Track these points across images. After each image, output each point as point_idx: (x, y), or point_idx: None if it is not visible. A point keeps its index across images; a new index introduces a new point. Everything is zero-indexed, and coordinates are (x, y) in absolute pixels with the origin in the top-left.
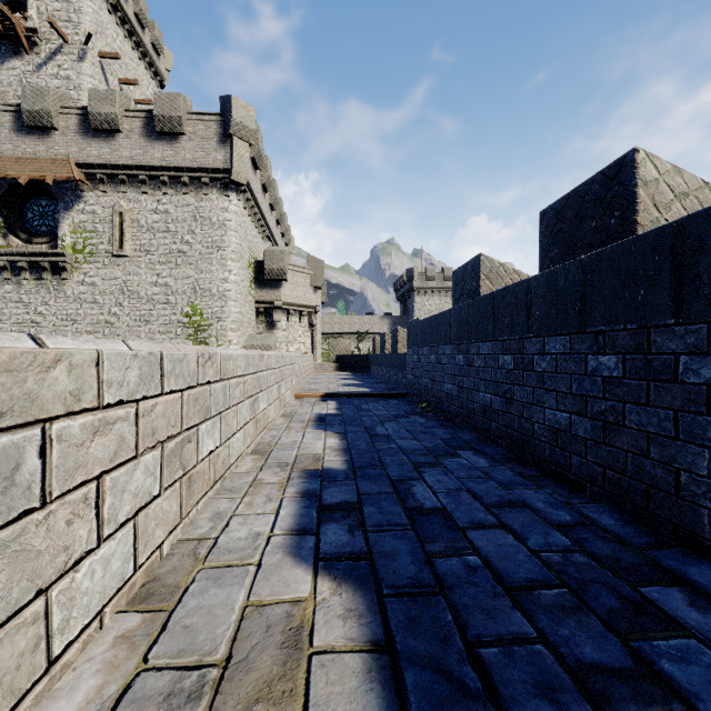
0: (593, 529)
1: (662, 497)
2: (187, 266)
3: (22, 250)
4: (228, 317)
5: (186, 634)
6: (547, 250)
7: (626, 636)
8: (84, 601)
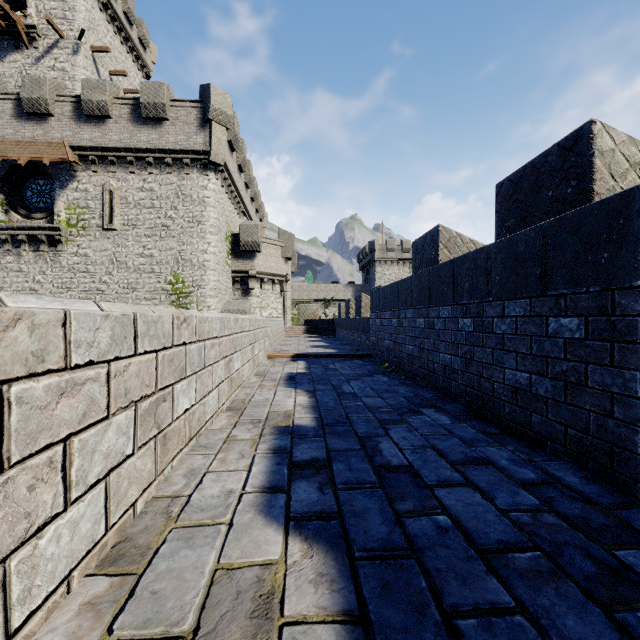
0: (558, 487)
1: (627, 456)
2: (170, 238)
3: (22, 224)
4: (207, 285)
5: (153, 601)
6: (503, 219)
7: (606, 604)
8: (49, 567)
